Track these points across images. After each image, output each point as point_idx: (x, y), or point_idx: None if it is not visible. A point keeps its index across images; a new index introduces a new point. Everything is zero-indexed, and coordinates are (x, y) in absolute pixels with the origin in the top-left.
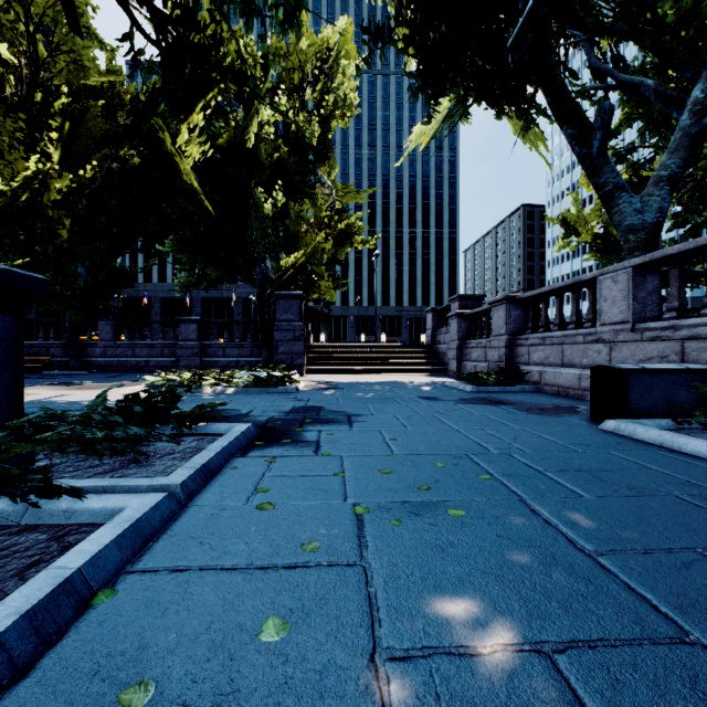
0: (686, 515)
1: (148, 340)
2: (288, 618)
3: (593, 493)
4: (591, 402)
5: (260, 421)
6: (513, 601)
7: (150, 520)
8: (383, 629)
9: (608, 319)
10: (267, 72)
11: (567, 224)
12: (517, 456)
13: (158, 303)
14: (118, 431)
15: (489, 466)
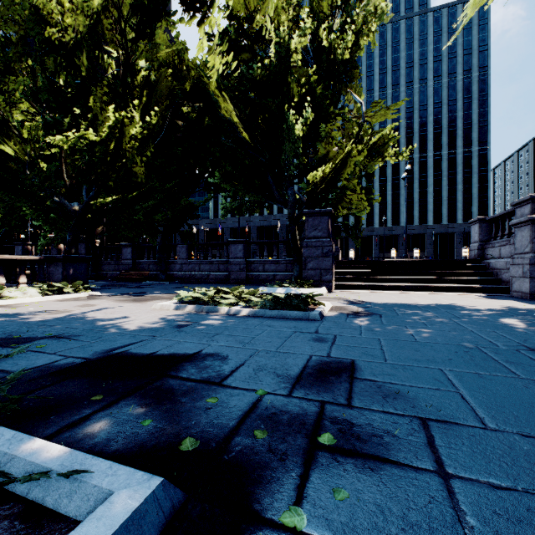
0: None
1: (209, 258)
2: None
3: None
4: None
5: (226, 416)
6: None
7: None
8: None
9: None
10: None
11: None
12: None
13: (228, 232)
14: None
15: None
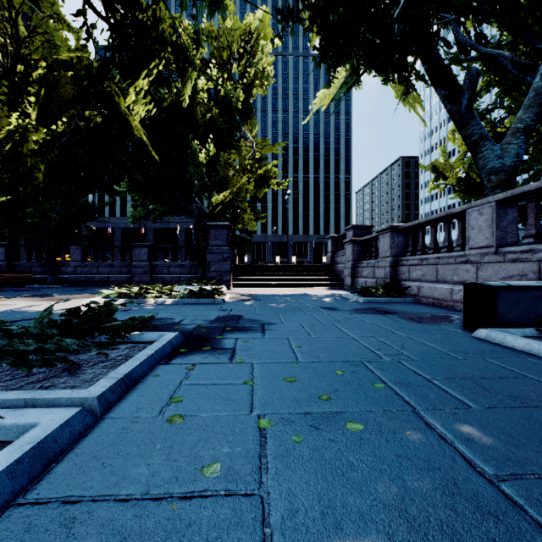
0: None
1: (109, 261)
2: None
3: (480, 403)
4: (464, 313)
5: (188, 329)
6: None
7: (57, 439)
8: None
9: (475, 244)
10: (199, 45)
11: (437, 170)
12: (406, 364)
13: (120, 232)
14: (51, 343)
15: (383, 374)
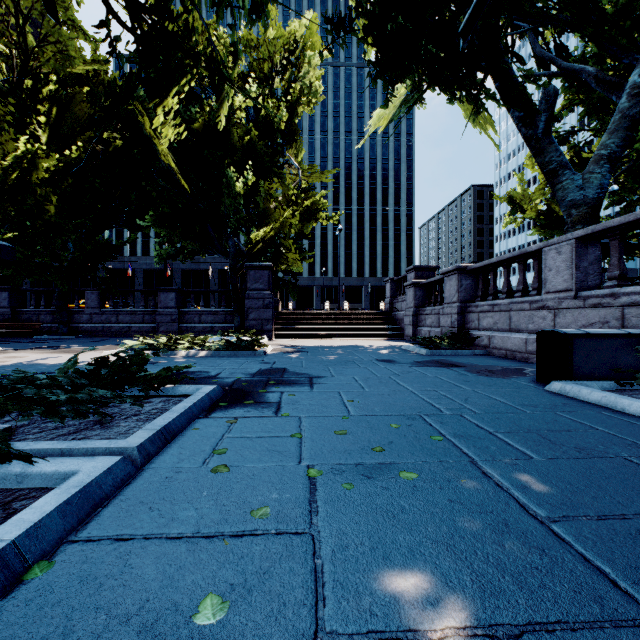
0: (636, 478)
1: (130, 308)
2: (228, 595)
3: (543, 454)
4: (537, 365)
5: (226, 383)
6: (465, 575)
7: (101, 485)
8: (327, 608)
9: (552, 288)
10: (237, 59)
11: (513, 202)
12: (468, 417)
13: (141, 274)
14: (82, 393)
15: (442, 427)
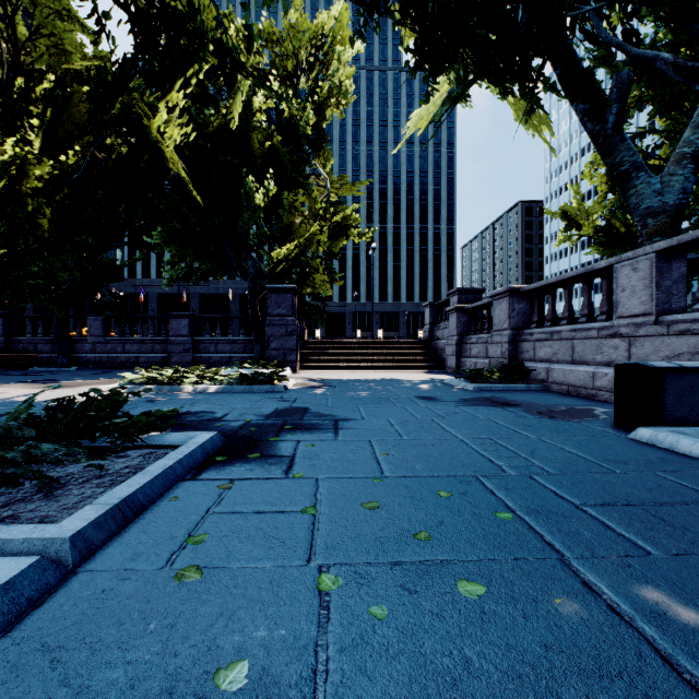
0: None
1: (139, 336)
2: None
3: (663, 547)
4: (616, 406)
5: (232, 427)
6: None
7: None
8: None
9: (626, 311)
10: (252, 45)
11: (568, 217)
12: (541, 480)
13: (155, 299)
14: (17, 451)
15: (508, 497)
